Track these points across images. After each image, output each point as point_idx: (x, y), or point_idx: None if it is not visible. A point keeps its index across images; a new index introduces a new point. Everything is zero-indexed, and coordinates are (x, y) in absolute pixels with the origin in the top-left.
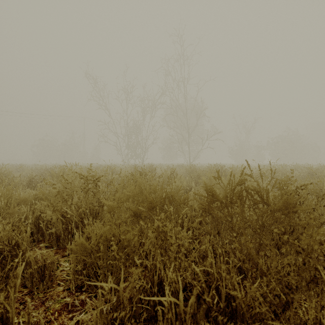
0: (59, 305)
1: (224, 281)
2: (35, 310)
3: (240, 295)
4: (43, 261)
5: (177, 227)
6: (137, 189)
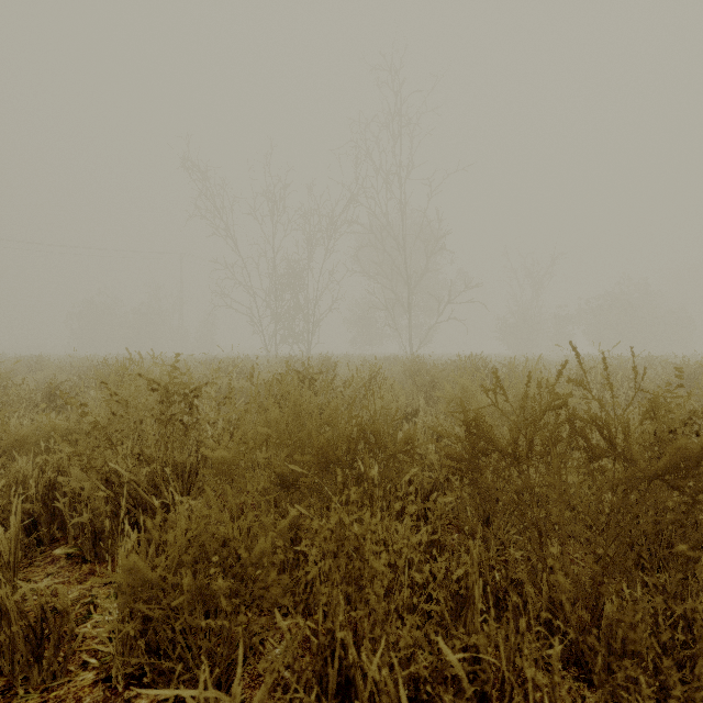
0: None
1: (530, 695)
2: None
3: None
4: (41, 609)
5: (392, 523)
6: (290, 416)
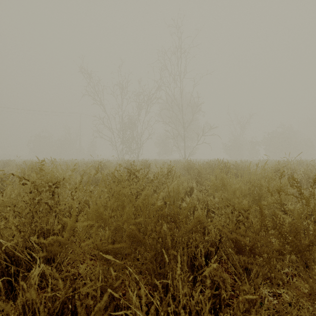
0: None
1: None
2: None
3: None
4: None
5: None
6: (113, 205)
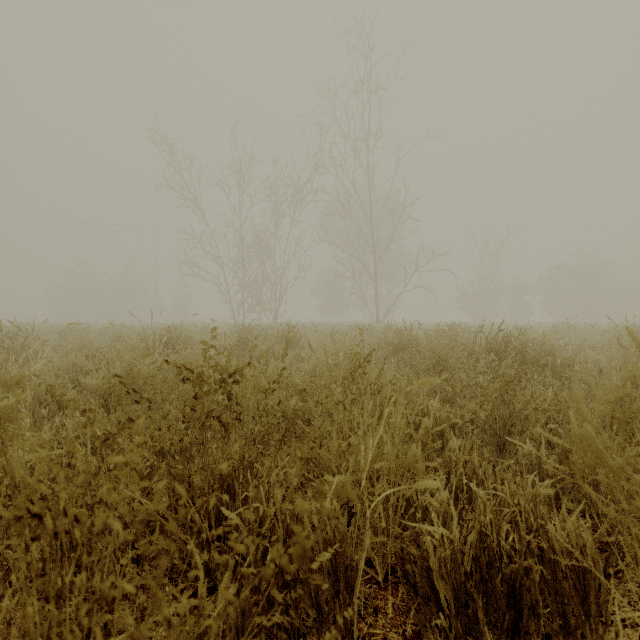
0: None
1: None
2: None
3: None
4: None
5: None
6: None
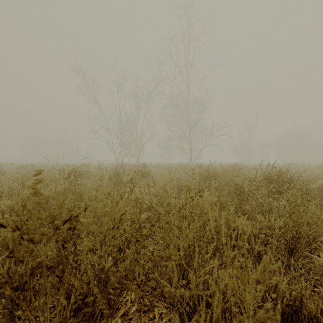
0: None
1: None
2: None
3: None
4: None
5: None
6: None
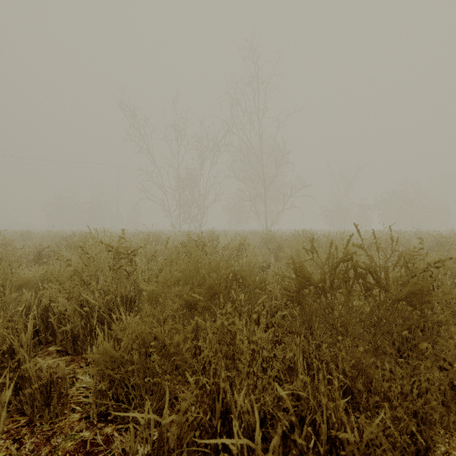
0: (72, 444)
1: (324, 412)
2: (35, 451)
3: (353, 439)
4: (50, 376)
5: (251, 326)
6: (191, 266)
